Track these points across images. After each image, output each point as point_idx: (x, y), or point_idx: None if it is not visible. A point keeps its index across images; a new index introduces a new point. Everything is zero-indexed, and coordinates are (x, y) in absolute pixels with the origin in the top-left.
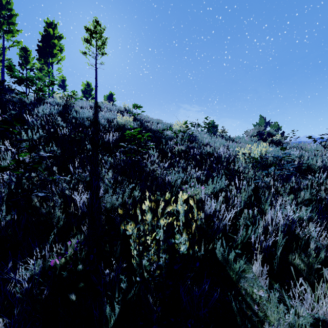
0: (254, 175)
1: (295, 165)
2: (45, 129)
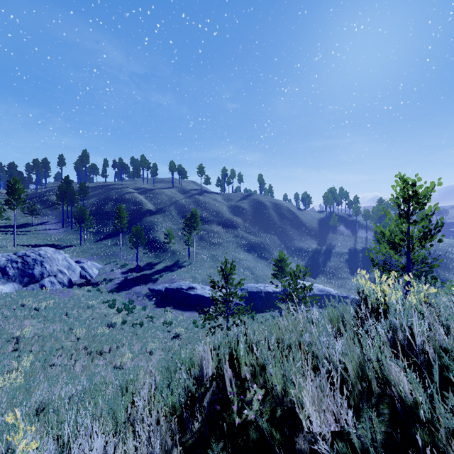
0: None
1: None
2: None
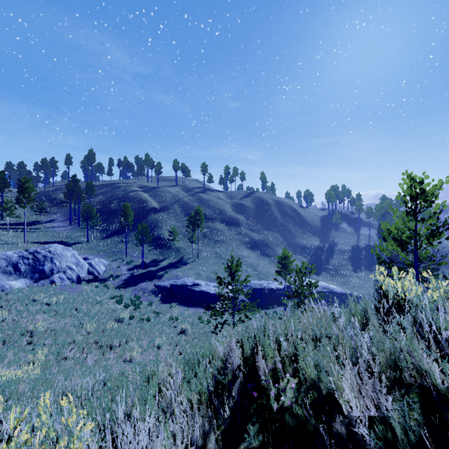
0: None
1: None
2: None
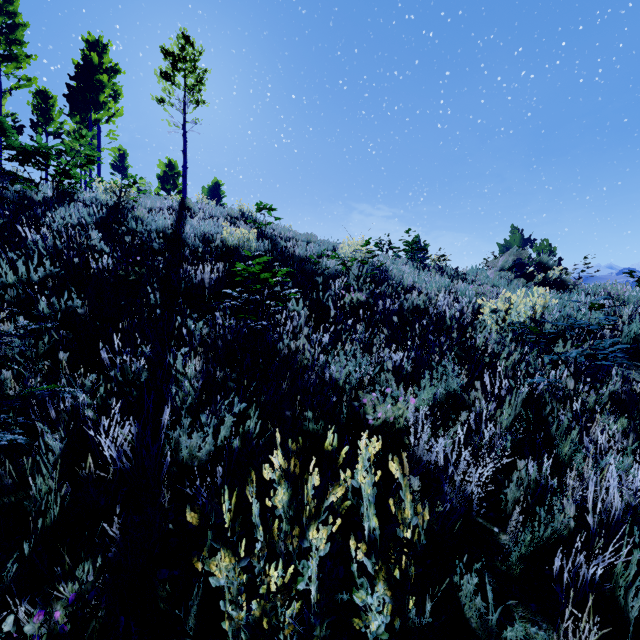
0: (522, 360)
1: (605, 335)
2: (64, 258)
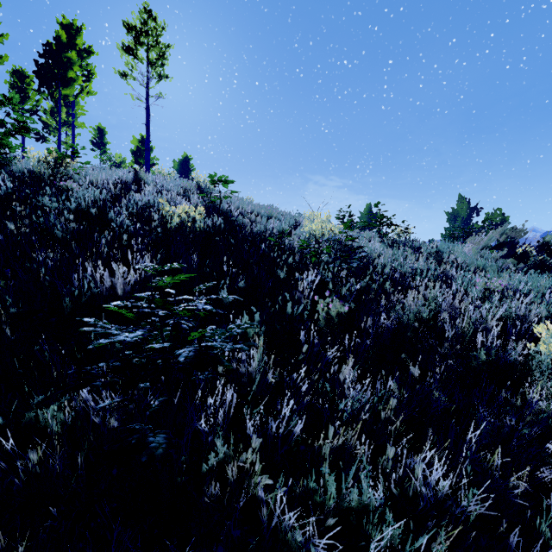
0: None
1: None
2: None
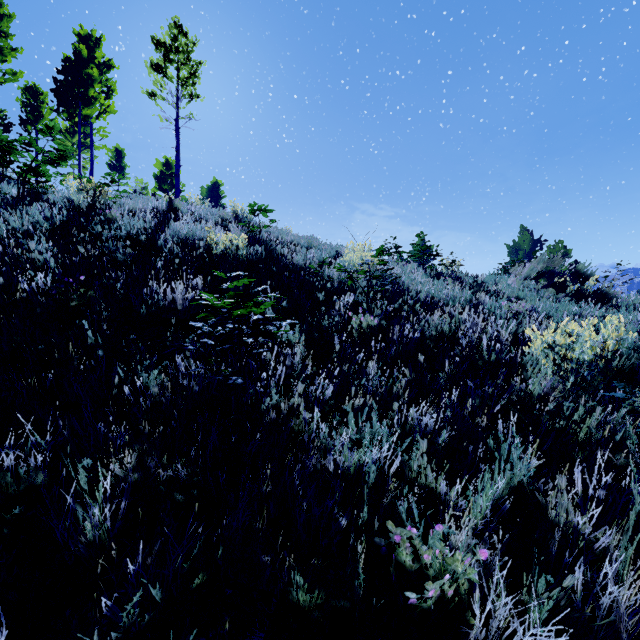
0: (603, 425)
1: None
2: None
